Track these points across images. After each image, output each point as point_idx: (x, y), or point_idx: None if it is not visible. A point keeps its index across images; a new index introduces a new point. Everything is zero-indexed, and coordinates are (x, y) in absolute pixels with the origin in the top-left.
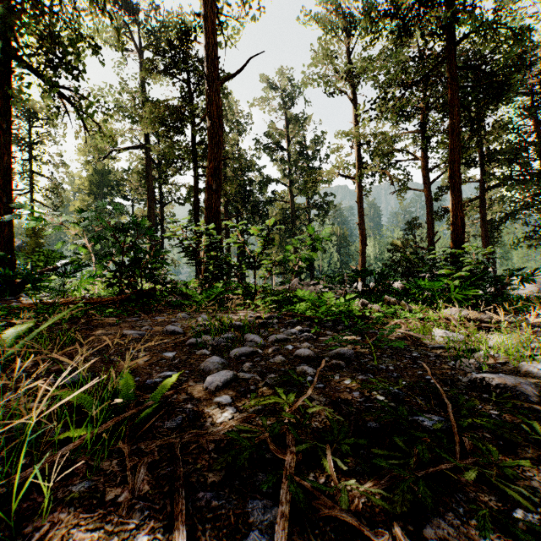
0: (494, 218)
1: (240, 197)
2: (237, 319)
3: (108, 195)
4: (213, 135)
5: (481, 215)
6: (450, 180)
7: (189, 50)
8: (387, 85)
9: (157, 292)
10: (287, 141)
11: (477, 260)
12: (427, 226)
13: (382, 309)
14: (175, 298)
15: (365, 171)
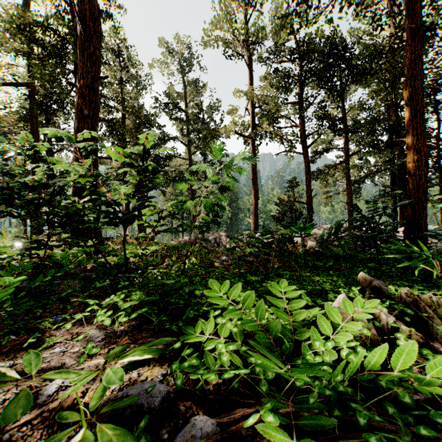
0: (356, 179)
1: None
2: None
3: None
4: (85, 43)
5: (347, 176)
6: (409, 102)
7: None
8: None
9: None
10: (186, 103)
11: None
12: (307, 183)
13: None
14: None
15: (259, 129)
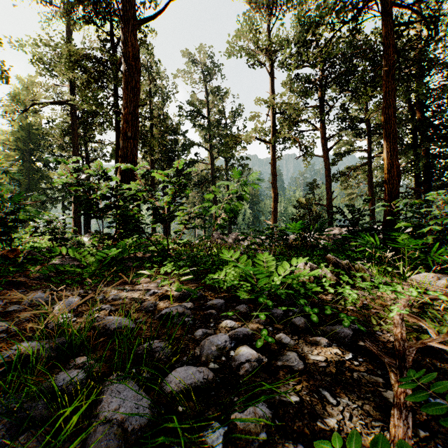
0: (378, 181)
1: (165, 157)
2: (129, 299)
3: (36, 152)
4: (128, 78)
5: (368, 178)
6: (385, 126)
7: (109, 1)
8: (316, 24)
9: (45, 251)
10: (208, 110)
11: (445, 211)
12: (326, 186)
13: (344, 279)
14: (61, 260)
15: (277, 135)
